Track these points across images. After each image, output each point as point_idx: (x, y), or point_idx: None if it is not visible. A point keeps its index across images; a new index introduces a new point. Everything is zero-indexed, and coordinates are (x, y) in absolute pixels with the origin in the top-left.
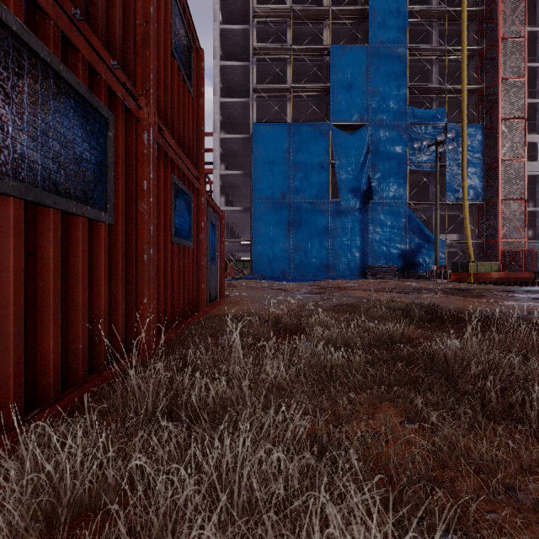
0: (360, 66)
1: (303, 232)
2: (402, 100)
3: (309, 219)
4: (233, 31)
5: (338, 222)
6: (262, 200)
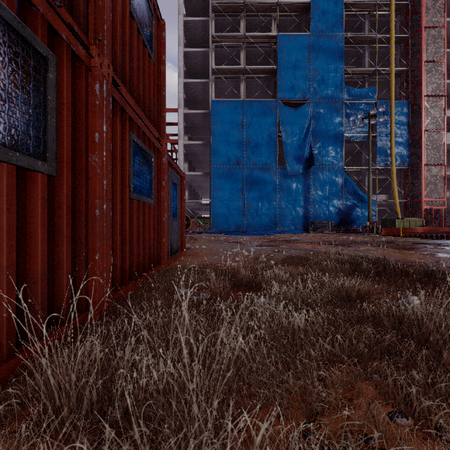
0: (303, 52)
1: (254, 193)
2: (339, 80)
3: (259, 182)
4: (195, 22)
5: (284, 185)
6: (219, 165)
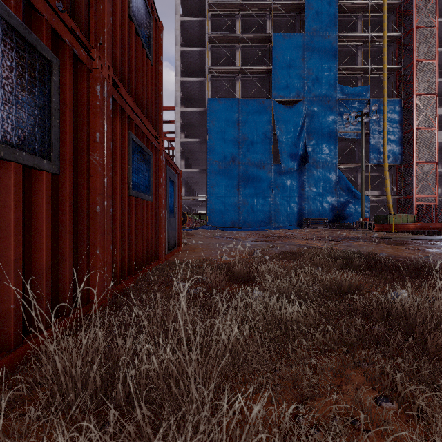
0: (297, 51)
1: (250, 189)
2: (332, 79)
3: (255, 179)
4: (191, 22)
5: (279, 181)
6: (215, 162)
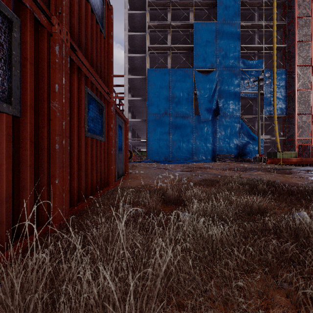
0: (211, 35)
1: (177, 134)
2: (237, 55)
3: (181, 126)
4: (136, 14)
5: (198, 128)
6: (153, 114)
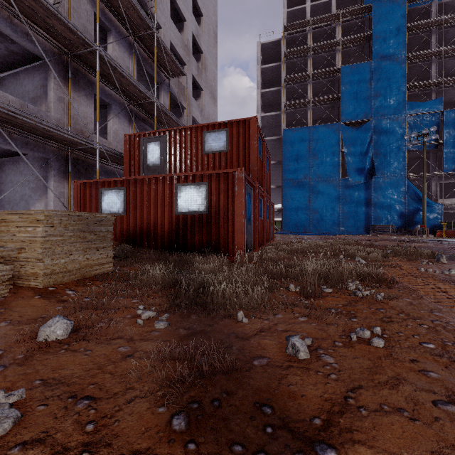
0: (364, 78)
1: (320, 201)
2: (401, 97)
3: (324, 192)
4: (270, 67)
5: (346, 193)
6: (290, 180)
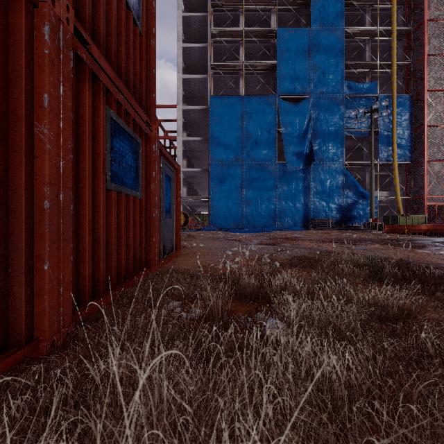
0: (303, 46)
1: (254, 189)
2: (339, 75)
3: (259, 178)
4: (194, 18)
5: (284, 181)
6: (218, 162)
